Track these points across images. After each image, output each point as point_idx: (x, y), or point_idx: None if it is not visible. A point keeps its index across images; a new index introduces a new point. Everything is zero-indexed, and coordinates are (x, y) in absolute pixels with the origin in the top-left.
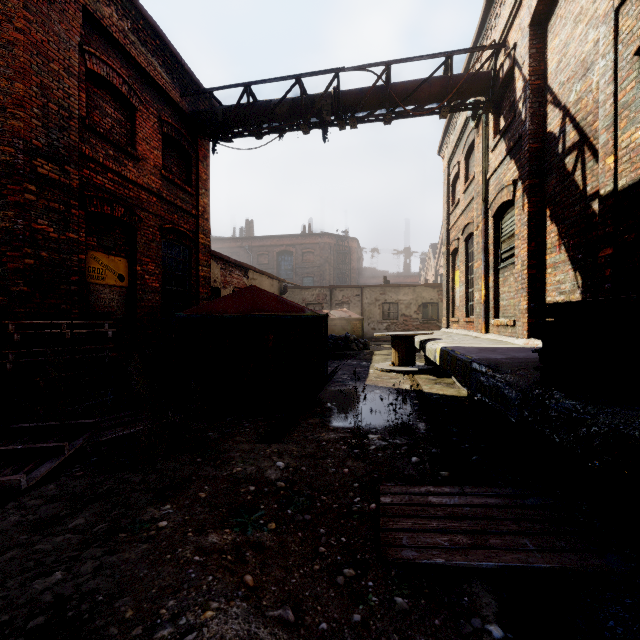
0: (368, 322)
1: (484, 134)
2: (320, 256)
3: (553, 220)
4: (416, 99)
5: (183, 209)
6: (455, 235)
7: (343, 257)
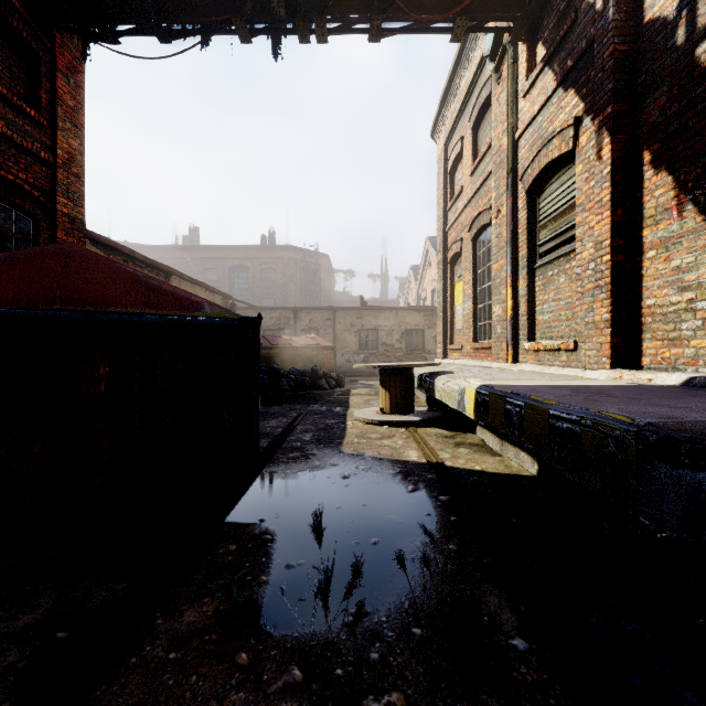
0: (342, 353)
1: (511, 74)
2: (283, 274)
3: (662, 166)
4: (419, 0)
5: (16, 143)
6: (456, 236)
7: (312, 276)
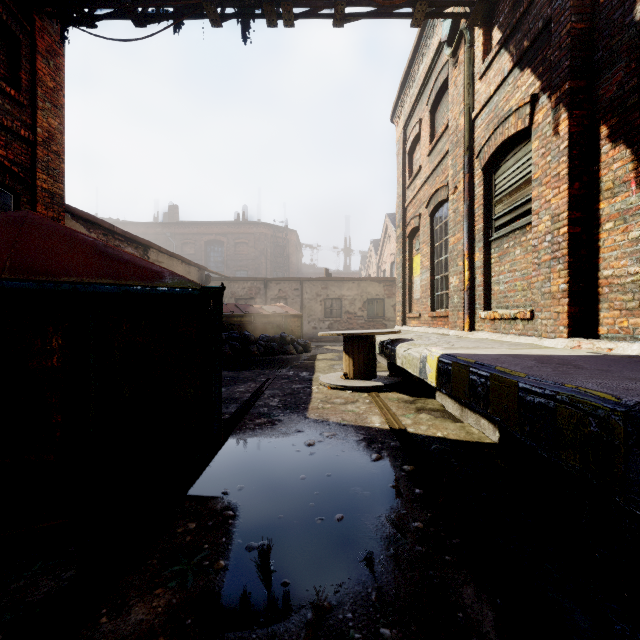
0: (308, 320)
1: (468, 58)
2: (255, 248)
3: (619, 139)
4: None
5: None
6: (414, 212)
7: (281, 250)
